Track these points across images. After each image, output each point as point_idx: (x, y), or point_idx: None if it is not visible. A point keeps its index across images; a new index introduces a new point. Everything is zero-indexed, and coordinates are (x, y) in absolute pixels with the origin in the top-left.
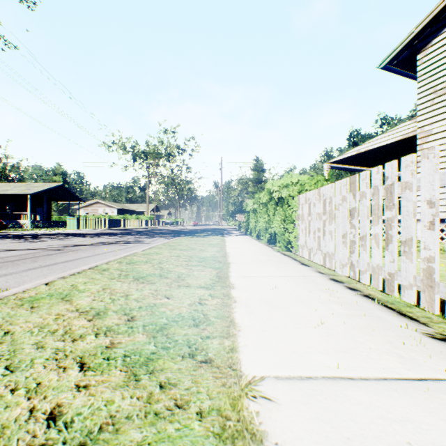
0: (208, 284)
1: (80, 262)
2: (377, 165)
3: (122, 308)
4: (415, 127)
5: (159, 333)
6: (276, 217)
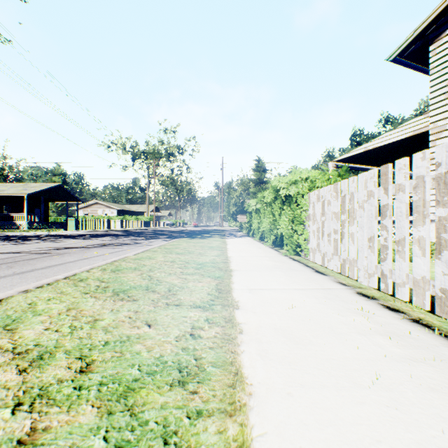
0: (204, 302)
1: (62, 268)
2: (384, 164)
3: (80, 345)
4: (428, 122)
5: (121, 403)
6: (283, 217)
